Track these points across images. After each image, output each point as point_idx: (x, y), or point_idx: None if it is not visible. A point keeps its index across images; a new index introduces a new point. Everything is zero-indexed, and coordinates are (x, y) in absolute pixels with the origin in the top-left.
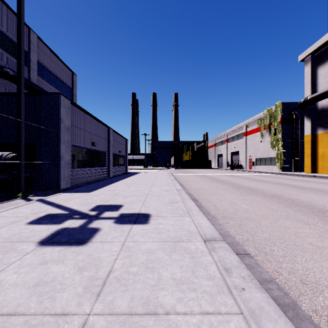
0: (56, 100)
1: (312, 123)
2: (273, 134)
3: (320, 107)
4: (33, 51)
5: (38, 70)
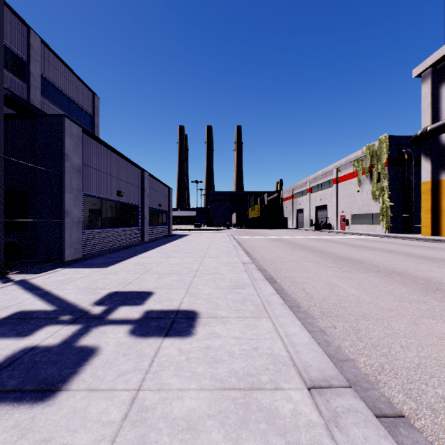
0: (58, 126)
1: (433, 164)
2: (377, 181)
3: (444, 142)
4: (35, 61)
5: (43, 89)
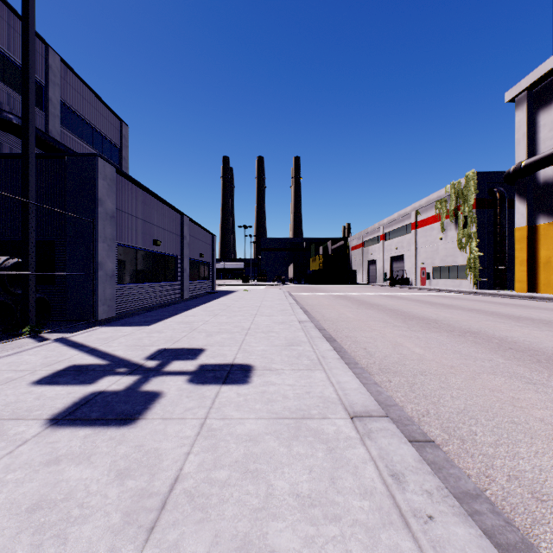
0: (90, 167)
1: (529, 207)
2: (463, 226)
3: (542, 180)
4: (54, 84)
5: (63, 117)
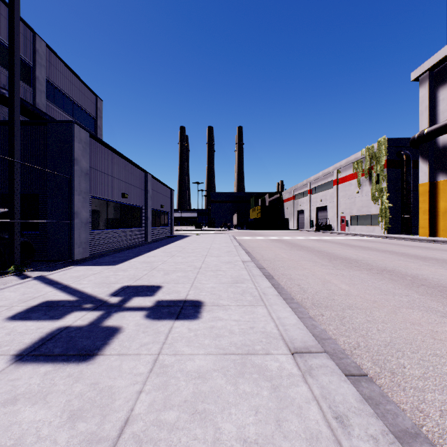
0: (67, 132)
1: (430, 166)
2: (376, 182)
3: (441, 145)
4: (40, 65)
5: (48, 93)
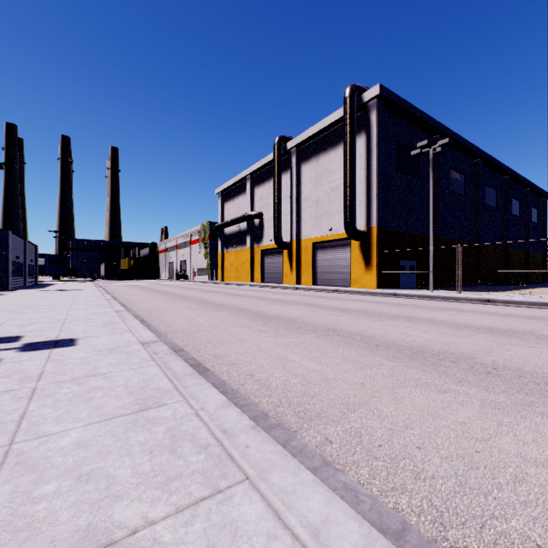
0: (6, 234)
1: (222, 243)
2: (205, 248)
3: (225, 233)
4: None
5: None
